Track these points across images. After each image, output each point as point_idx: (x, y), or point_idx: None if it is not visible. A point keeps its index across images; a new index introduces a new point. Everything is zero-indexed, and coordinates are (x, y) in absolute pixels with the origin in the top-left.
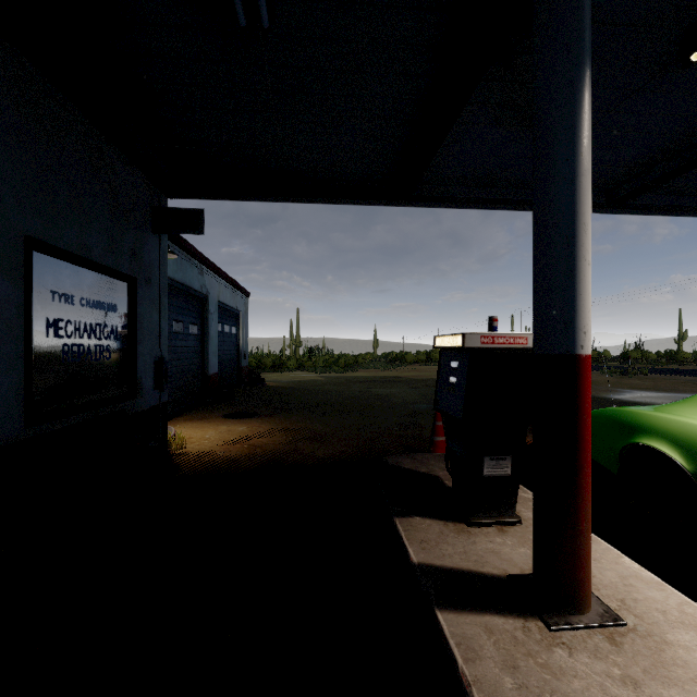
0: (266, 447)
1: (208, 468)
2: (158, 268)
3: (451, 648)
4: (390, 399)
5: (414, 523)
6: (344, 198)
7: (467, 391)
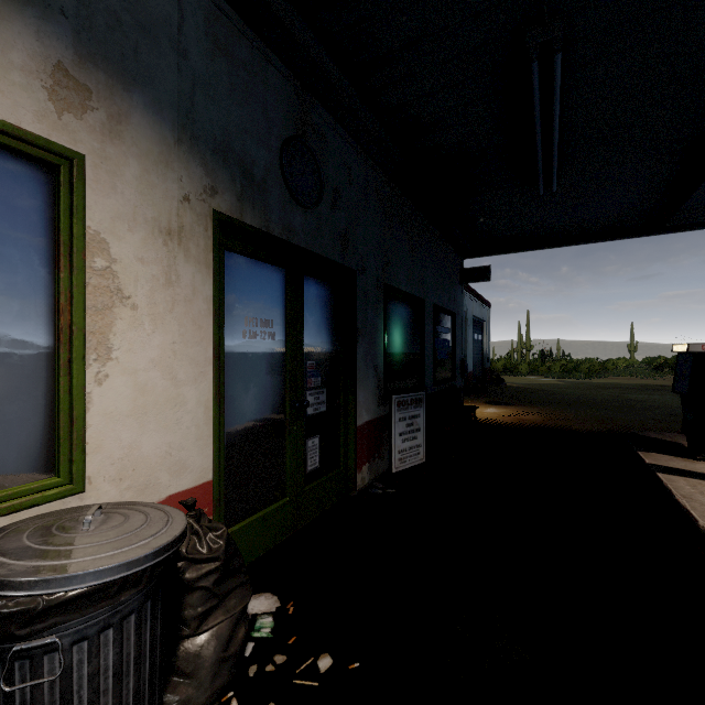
0: (530, 420)
1: (496, 426)
2: (460, 304)
3: (661, 479)
4: (647, 403)
5: (651, 454)
6: (596, 240)
7: (691, 377)
